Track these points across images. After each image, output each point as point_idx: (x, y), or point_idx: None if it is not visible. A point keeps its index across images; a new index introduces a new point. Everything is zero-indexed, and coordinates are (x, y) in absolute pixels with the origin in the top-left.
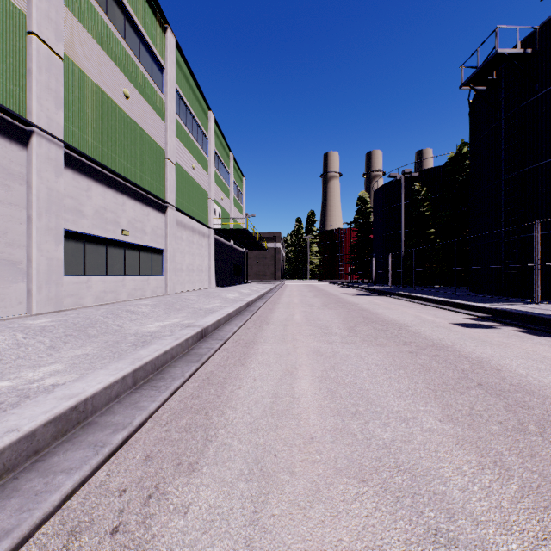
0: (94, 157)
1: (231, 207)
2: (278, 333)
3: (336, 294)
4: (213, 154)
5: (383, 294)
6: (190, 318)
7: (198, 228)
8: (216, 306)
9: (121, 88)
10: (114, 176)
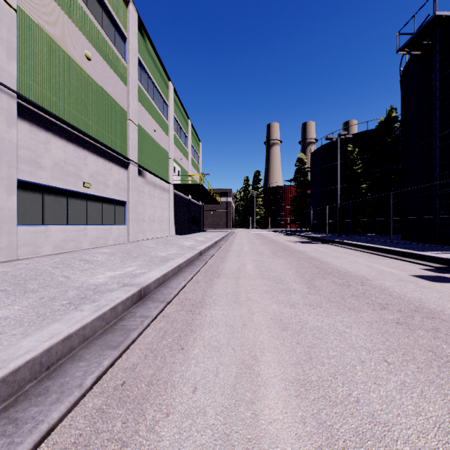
0: (53, 112)
1: (189, 166)
2: (230, 289)
3: (281, 241)
4: (172, 119)
5: (324, 241)
6: (144, 266)
7: (159, 183)
8: (172, 253)
9: (83, 49)
10: (75, 131)
